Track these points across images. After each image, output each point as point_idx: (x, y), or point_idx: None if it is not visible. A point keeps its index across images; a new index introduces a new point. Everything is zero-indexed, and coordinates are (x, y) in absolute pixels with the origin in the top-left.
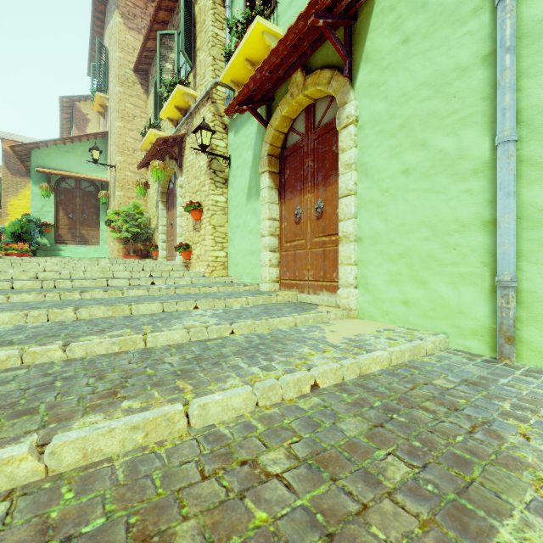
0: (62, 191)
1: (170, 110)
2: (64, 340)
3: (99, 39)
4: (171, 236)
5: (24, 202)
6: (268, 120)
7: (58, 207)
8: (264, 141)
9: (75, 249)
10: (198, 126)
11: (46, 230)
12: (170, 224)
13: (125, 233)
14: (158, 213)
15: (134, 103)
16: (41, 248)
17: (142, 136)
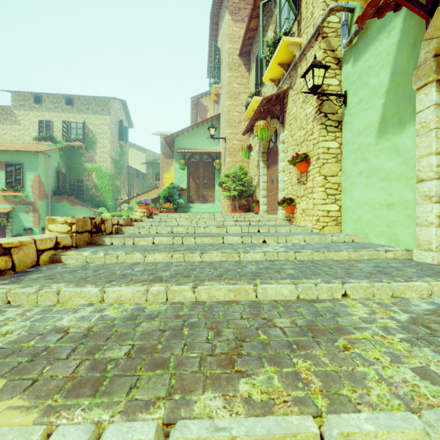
0: (191, 164)
1: (273, 70)
2: (168, 403)
3: (214, 43)
4: (271, 191)
5: (171, 175)
6: (432, 5)
7: (189, 176)
8: (424, 39)
9: (199, 206)
10: (310, 66)
11: (182, 193)
12: (270, 180)
13: (233, 192)
14: (258, 172)
15: (239, 82)
16: (179, 206)
17: (246, 106)
